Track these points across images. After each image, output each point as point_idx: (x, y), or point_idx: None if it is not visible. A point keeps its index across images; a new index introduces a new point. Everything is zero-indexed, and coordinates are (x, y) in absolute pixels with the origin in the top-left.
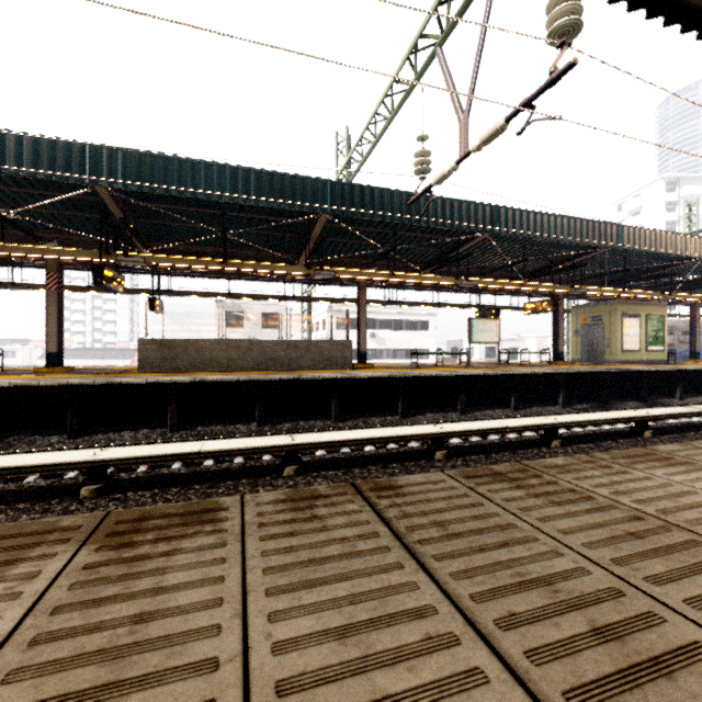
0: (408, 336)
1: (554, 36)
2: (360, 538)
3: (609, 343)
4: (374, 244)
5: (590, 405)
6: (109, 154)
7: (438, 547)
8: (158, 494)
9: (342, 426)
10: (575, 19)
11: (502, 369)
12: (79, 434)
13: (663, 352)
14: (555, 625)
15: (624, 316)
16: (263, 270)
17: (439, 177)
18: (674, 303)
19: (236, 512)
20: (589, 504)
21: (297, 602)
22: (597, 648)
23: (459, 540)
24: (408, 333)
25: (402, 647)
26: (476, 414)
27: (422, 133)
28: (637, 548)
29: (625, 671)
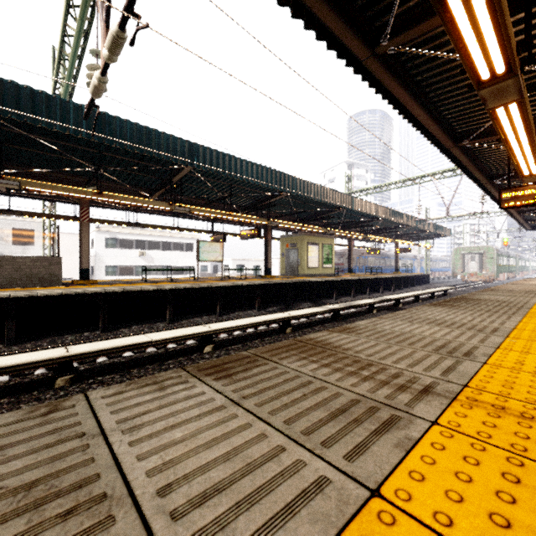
0: (175, 255)
1: None
2: None
3: (300, 262)
4: (78, 160)
5: (279, 307)
6: None
7: None
8: None
9: (18, 349)
10: None
11: (214, 282)
12: None
13: (331, 268)
14: None
15: (309, 244)
16: None
17: (92, 87)
18: (342, 237)
19: None
20: None
21: None
22: None
23: None
24: (175, 253)
25: None
26: (184, 321)
27: (97, 48)
28: None
29: None
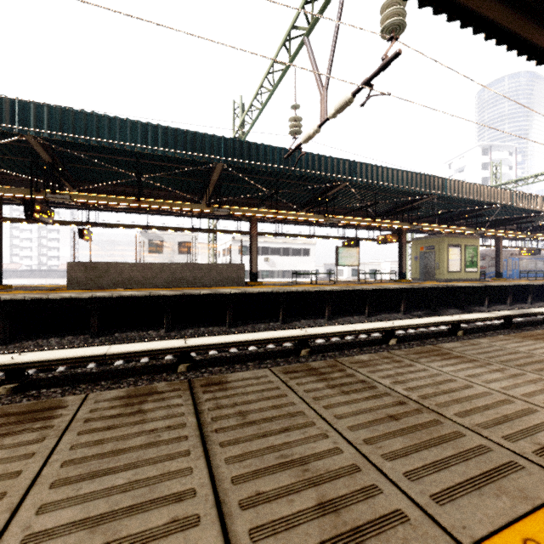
0: (294, 260)
1: (386, 32)
2: (168, 429)
3: (438, 266)
4: (261, 188)
5: (424, 312)
6: (36, 108)
7: (229, 435)
8: (68, 390)
9: (235, 330)
10: (400, 19)
11: (360, 285)
12: (11, 341)
13: (476, 273)
14: (289, 502)
15: (449, 246)
16: (171, 207)
17: (306, 137)
18: (485, 237)
19: (72, 409)
20: (370, 392)
21: (75, 493)
22: (313, 522)
23: (250, 427)
24: (294, 258)
25: (144, 532)
26: (339, 320)
27: (295, 103)
28: (389, 429)
29: (326, 542)
